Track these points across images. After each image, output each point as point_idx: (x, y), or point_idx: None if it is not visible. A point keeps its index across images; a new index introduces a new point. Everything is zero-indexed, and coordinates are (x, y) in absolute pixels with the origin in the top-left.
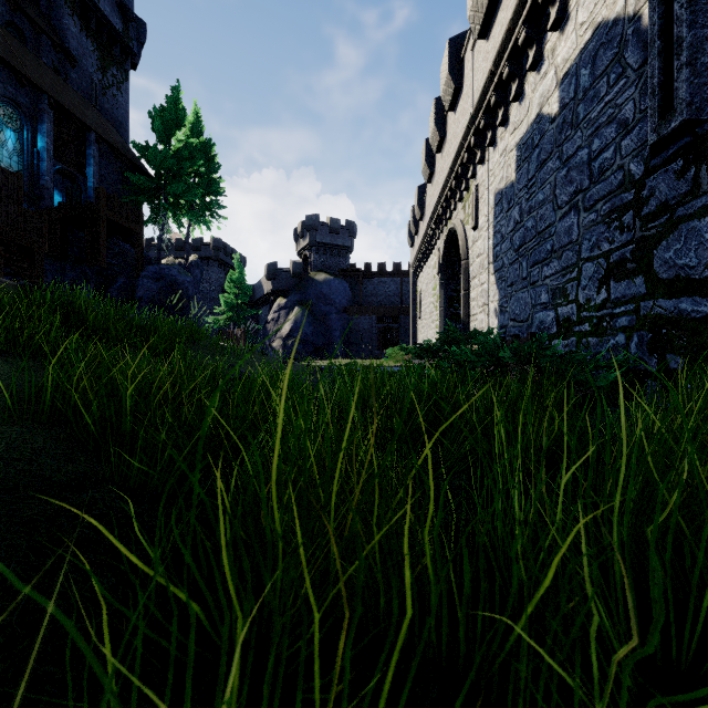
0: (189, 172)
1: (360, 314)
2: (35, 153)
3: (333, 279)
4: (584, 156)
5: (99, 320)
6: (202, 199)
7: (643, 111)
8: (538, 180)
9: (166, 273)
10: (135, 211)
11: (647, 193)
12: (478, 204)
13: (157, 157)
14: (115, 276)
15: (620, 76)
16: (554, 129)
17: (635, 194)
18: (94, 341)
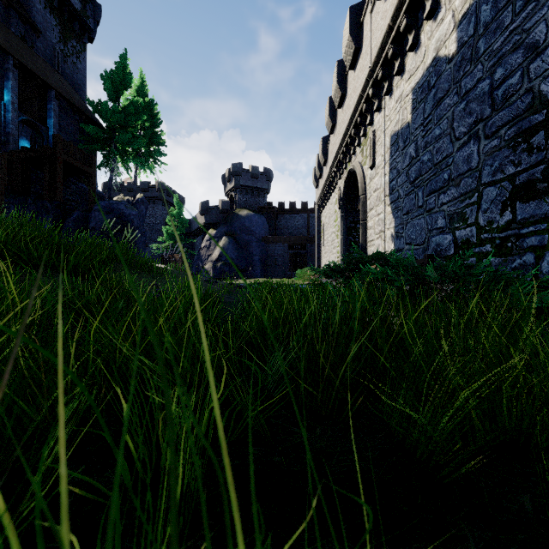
0: (135, 125)
1: (275, 242)
2: (2, 105)
3: (253, 214)
4: (485, 87)
5: (8, 238)
6: (146, 148)
7: None
8: (434, 117)
9: (115, 207)
10: (88, 156)
11: None
12: (375, 146)
13: (108, 112)
14: (73, 209)
15: (528, 1)
16: (452, 68)
17: (547, 113)
18: None
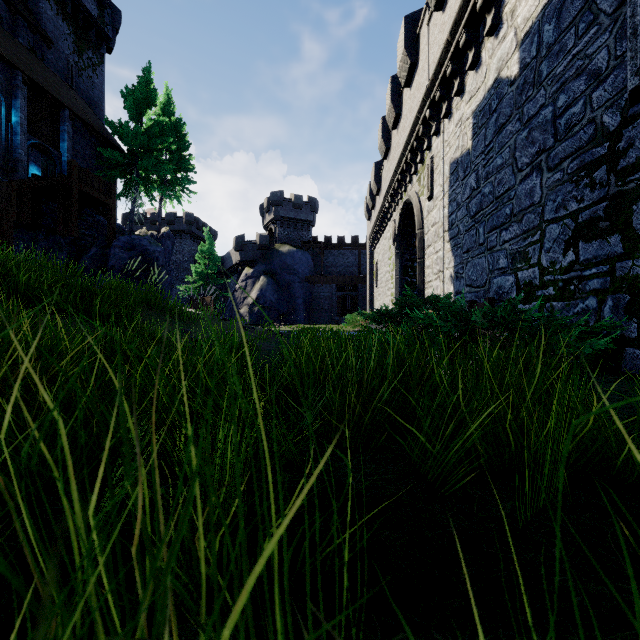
0: (160, 148)
1: (321, 283)
2: (9, 127)
3: (296, 250)
4: (548, 114)
5: (31, 281)
6: (173, 174)
7: (619, 56)
8: (496, 145)
9: (137, 243)
10: (107, 184)
11: (625, 144)
12: (433, 174)
13: (129, 134)
14: (89, 245)
15: (590, 25)
16: (514, 92)
17: (609, 147)
18: None
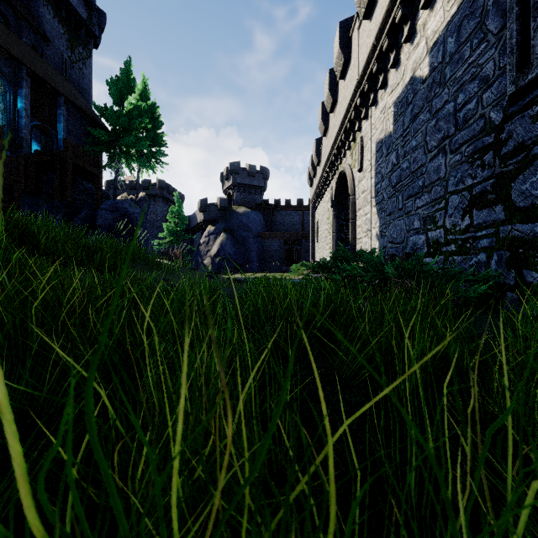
0: (138, 128)
1: (271, 238)
2: (16, 111)
3: (250, 211)
4: (450, 108)
5: (49, 241)
6: (149, 149)
7: (502, 68)
8: (411, 130)
9: (120, 206)
10: (95, 158)
11: (506, 135)
12: (363, 151)
13: (113, 116)
14: (80, 208)
15: (481, 41)
16: (425, 88)
17: (495, 137)
18: (33, 258)
